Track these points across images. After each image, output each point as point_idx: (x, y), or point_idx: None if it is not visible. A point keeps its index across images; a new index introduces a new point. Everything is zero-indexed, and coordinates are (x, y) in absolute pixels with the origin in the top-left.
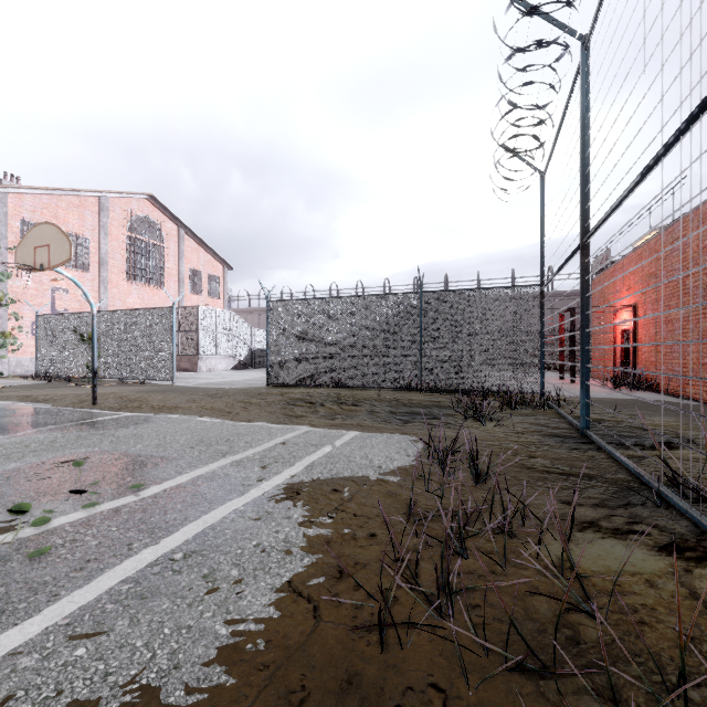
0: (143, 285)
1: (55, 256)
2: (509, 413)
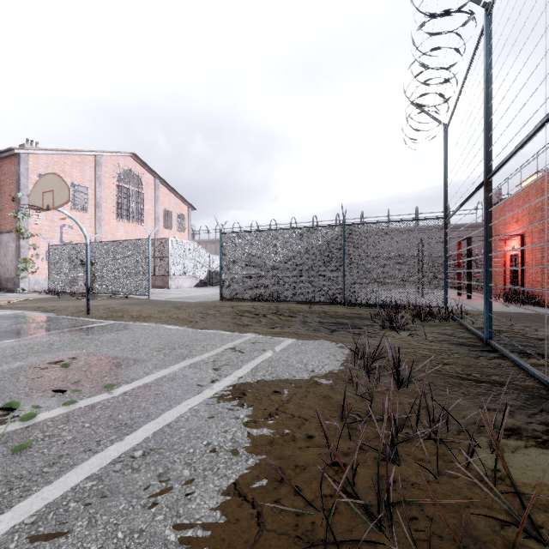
0: (127, 222)
1: (58, 199)
2: (419, 324)
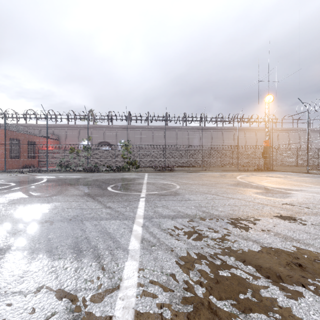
0: None
1: None
2: None
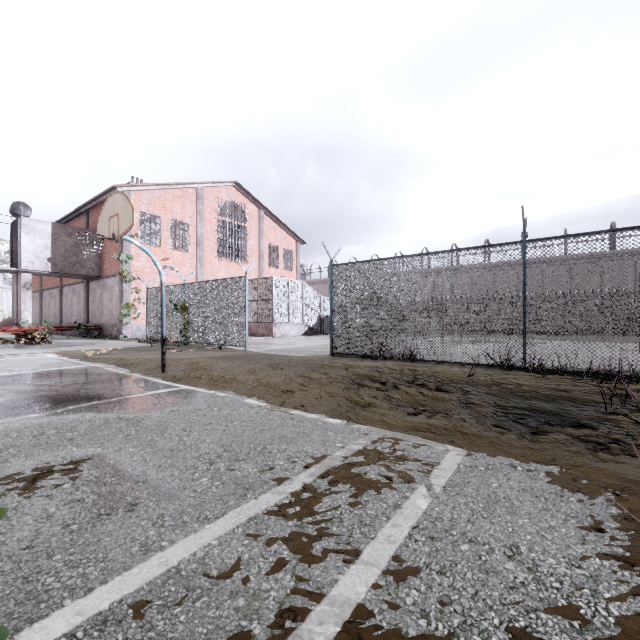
0: (230, 261)
1: (122, 224)
2: None
